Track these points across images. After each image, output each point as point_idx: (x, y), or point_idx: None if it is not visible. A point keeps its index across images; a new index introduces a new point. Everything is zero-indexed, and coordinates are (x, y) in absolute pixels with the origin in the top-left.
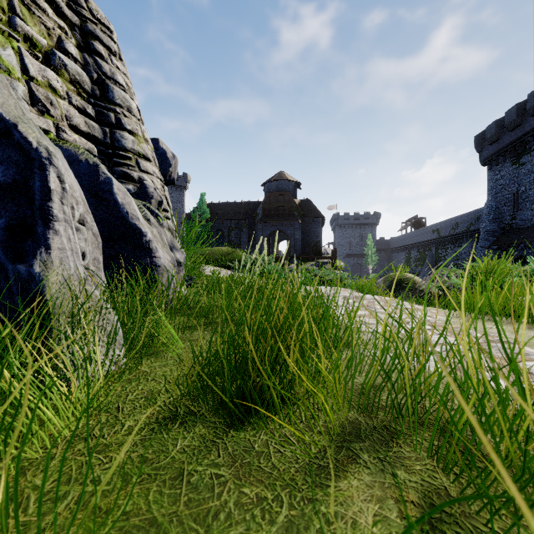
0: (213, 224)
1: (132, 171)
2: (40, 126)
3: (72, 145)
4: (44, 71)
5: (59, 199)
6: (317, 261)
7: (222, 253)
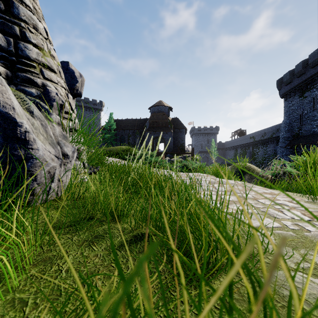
0: (118, 132)
1: (35, 77)
2: None
3: None
4: None
5: None
6: (182, 155)
7: (122, 150)
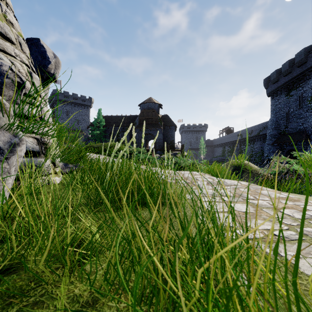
0: (107, 128)
1: None
2: None
3: None
4: None
5: None
6: (172, 152)
7: (110, 146)
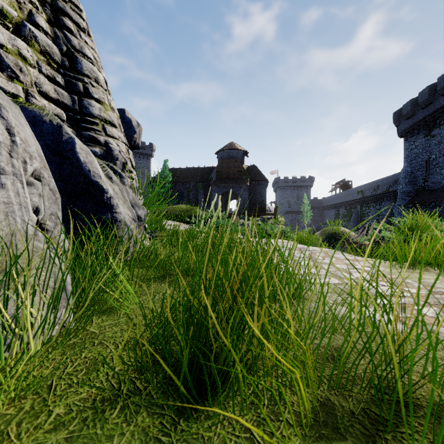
0: (174, 185)
1: (98, 135)
2: (9, 90)
3: (37, 107)
4: (14, 40)
5: (7, 152)
6: (262, 217)
7: (182, 210)
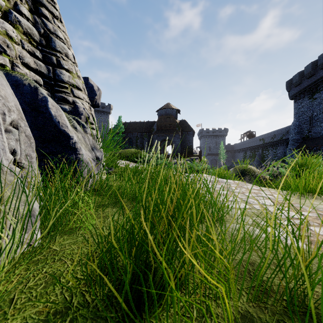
0: (126, 135)
1: (68, 96)
2: None
3: (18, 73)
4: (3, 23)
5: None
6: (190, 158)
7: (131, 152)
